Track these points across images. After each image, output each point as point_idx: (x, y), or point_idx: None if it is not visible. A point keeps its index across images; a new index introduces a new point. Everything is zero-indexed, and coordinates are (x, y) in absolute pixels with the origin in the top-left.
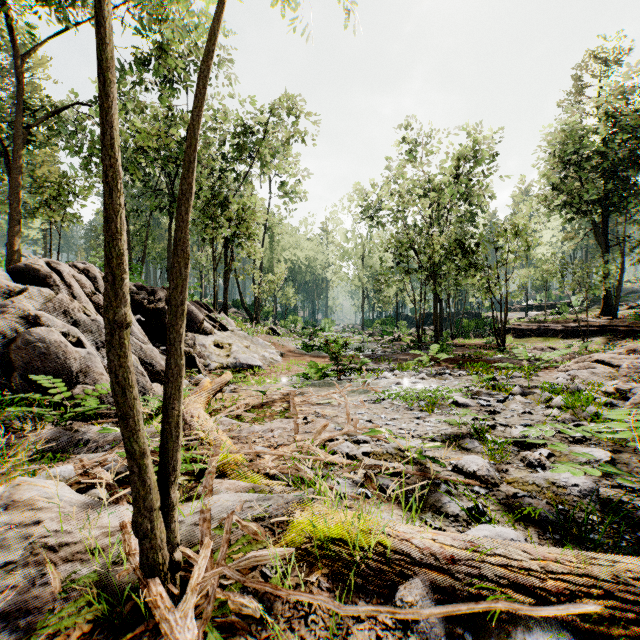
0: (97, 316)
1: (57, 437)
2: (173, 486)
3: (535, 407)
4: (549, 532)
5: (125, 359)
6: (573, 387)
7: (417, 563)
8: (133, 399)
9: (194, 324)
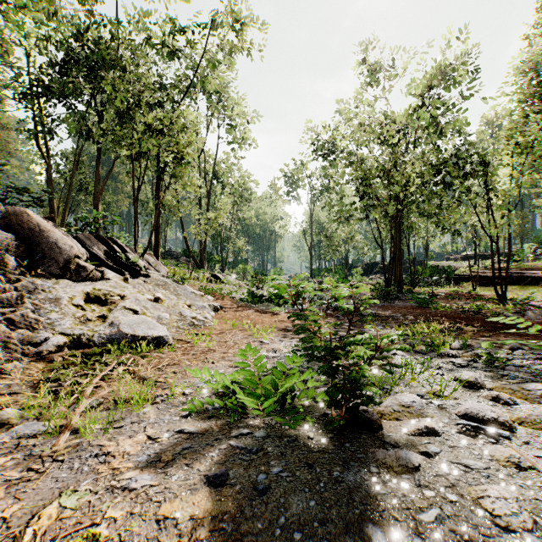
0: None
1: None
2: None
3: None
4: None
5: None
6: None
7: None
8: None
9: (55, 262)
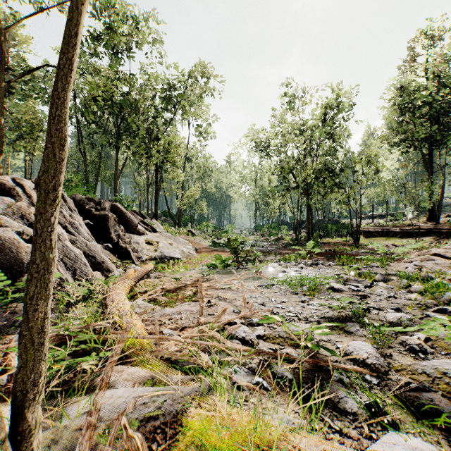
0: None
1: None
2: (32, 405)
3: (397, 292)
4: None
5: None
6: (424, 275)
7: None
8: None
9: (131, 227)
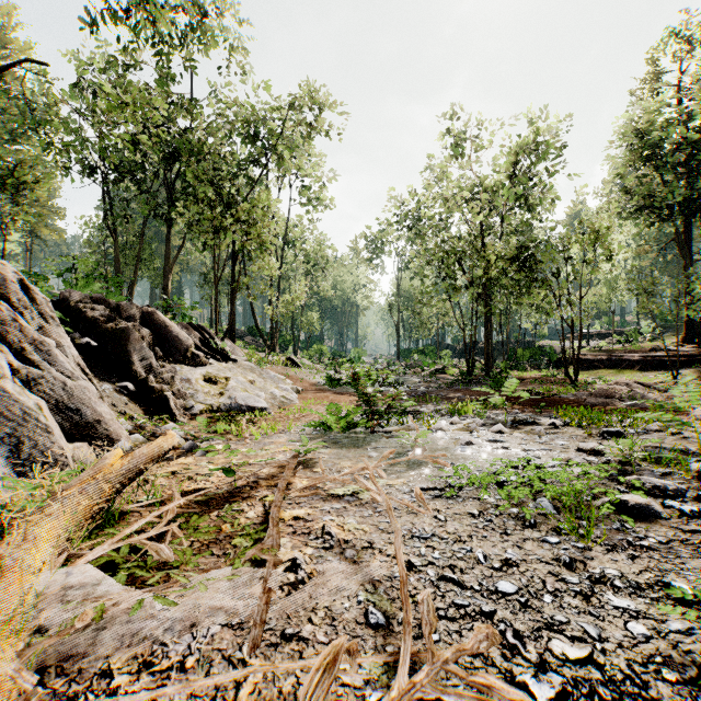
0: None
1: None
2: None
3: None
4: None
5: None
6: None
7: None
8: None
9: (178, 351)
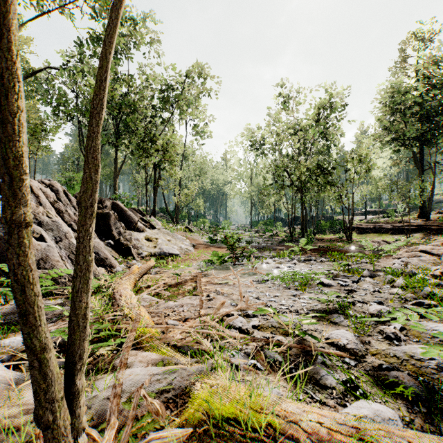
0: (57, 218)
1: (16, 311)
2: (79, 373)
3: (382, 287)
4: (416, 405)
5: (24, 257)
6: (408, 271)
7: (304, 441)
8: (34, 296)
9: (131, 224)
